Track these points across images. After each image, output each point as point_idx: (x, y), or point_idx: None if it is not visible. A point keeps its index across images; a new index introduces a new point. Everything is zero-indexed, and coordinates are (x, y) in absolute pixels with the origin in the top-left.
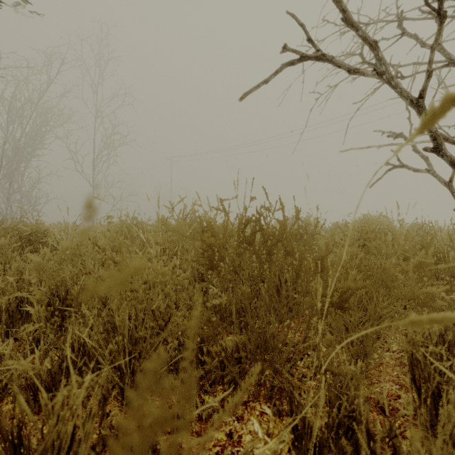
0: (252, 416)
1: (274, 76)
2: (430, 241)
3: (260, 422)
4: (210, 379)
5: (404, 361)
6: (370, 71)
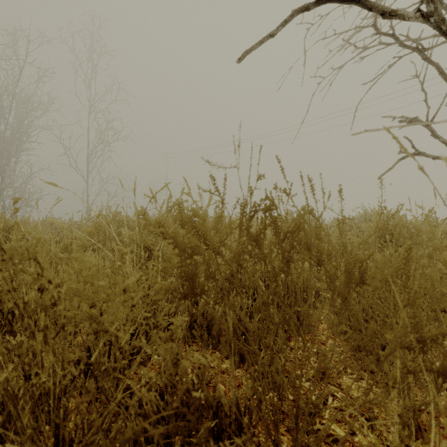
0: None
1: (282, 27)
2: None
3: None
4: None
5: None
6: (413, 12)
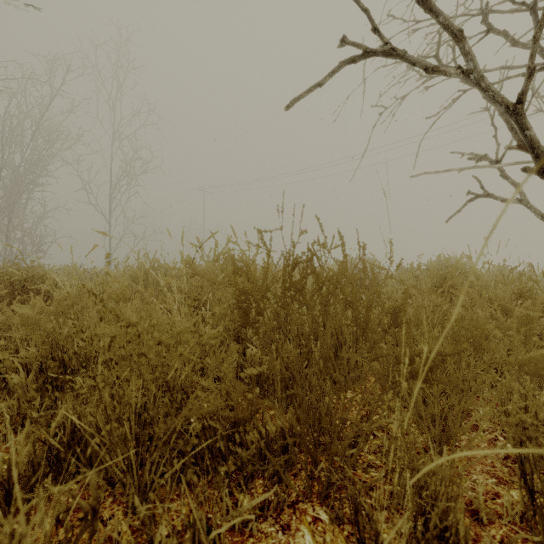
0: (302, 525)
1: (330, 77)
2: (530, 288)
3: (313, 533)
4: (246, 472)
5: (499, 444)
6: (454, 69)
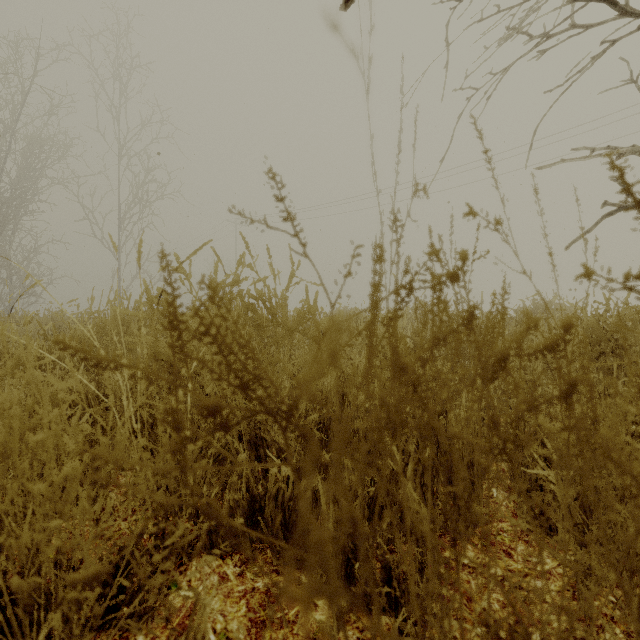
0: None
1: None
2: None
3: None
4: None
5: None
6: None
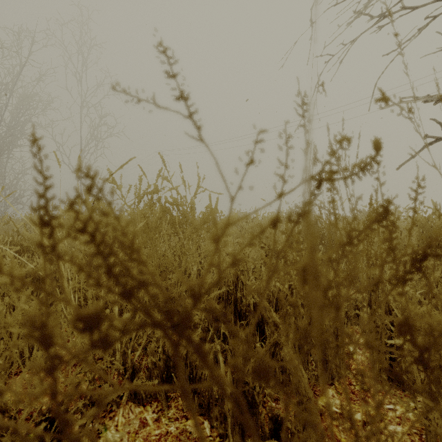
0: None
1: None
2: None
3: None
4: None
5: None
6: None
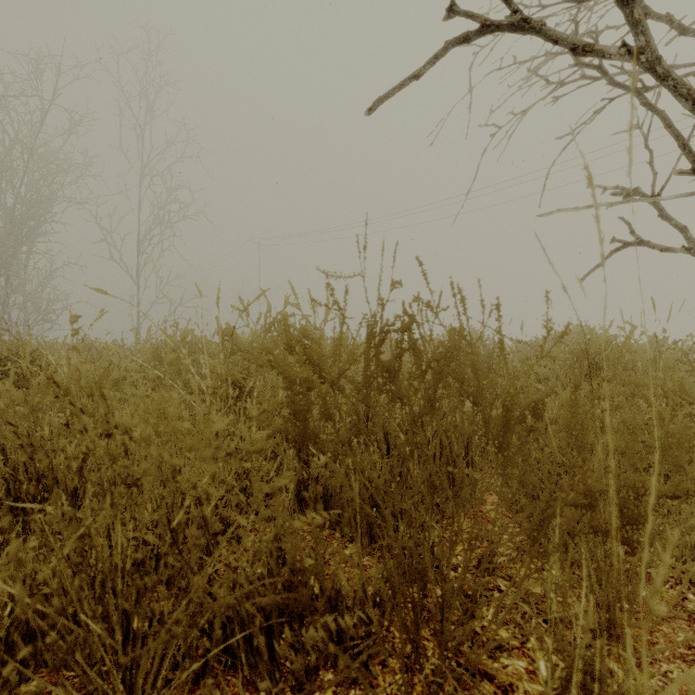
0: None
1: (431, 65)
2: None
3: None
4: (307, 665)
5: (689, 606)
6: (616, 48)
